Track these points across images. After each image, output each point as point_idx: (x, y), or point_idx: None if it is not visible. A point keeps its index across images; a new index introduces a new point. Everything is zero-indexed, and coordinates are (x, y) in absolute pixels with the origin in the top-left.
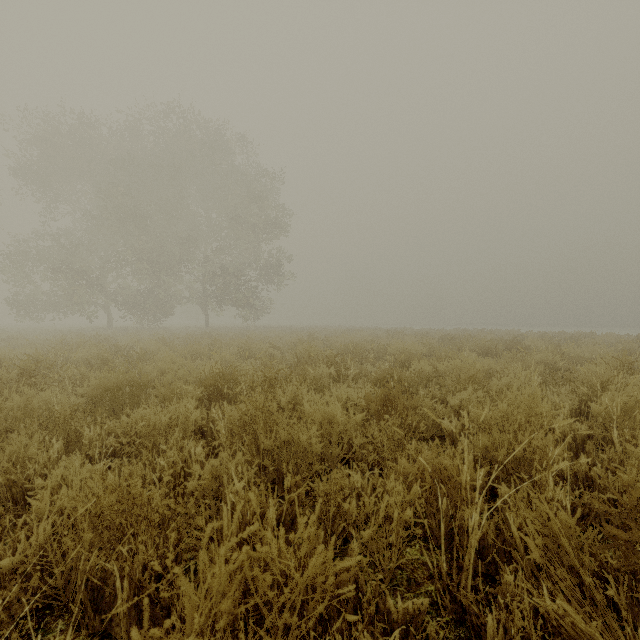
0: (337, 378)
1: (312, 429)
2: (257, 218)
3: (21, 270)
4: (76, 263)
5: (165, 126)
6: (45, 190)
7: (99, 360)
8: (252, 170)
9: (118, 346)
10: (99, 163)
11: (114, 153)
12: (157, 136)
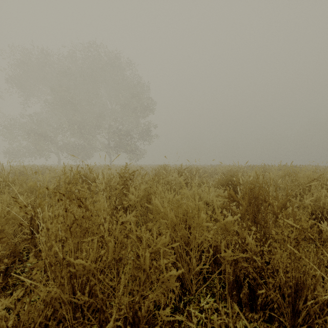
0: (185, 185)
1: (161, 240)
2: (137, 104)
3: (11, 133)
4: (40, 129)
5: (87, 55)
6: (25, 91)
7: (16, 173)
8: (135, 79)
9: (44, 168)
10: (52, 75)
11: (61, 70)
12: (83, 60)
